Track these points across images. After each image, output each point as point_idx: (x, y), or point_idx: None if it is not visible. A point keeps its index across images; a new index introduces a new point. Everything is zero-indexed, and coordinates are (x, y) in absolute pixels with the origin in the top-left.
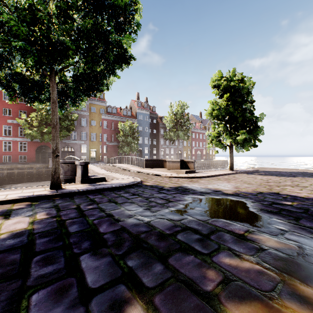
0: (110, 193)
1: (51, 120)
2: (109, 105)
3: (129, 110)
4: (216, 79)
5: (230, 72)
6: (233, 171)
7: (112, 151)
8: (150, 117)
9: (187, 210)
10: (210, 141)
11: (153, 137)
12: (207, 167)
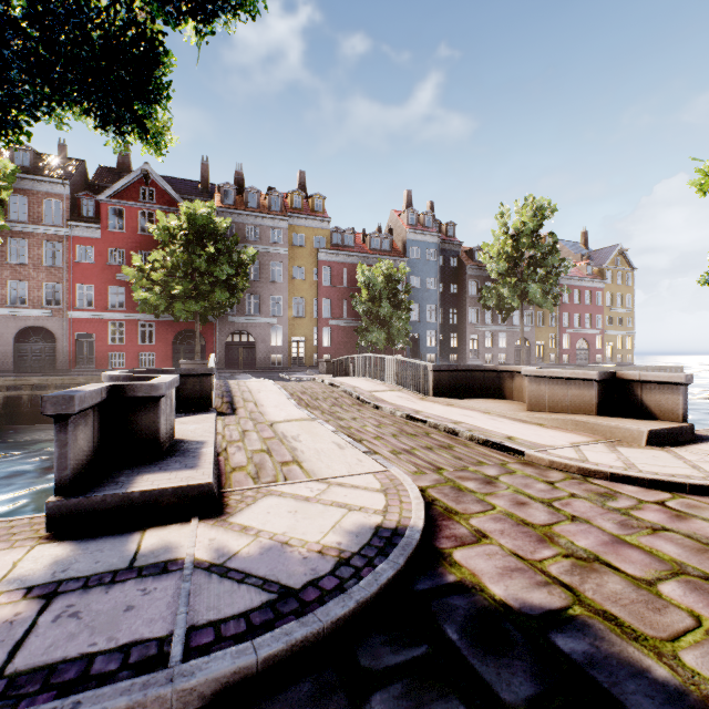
0: None
1: (192, 266)
2: (336, 228)
3: (385, 236)
4: None
5: None
6: None
7: (343, 342)
8: (442, 251)
9: None
10: None
11: (450, 305)
12: None
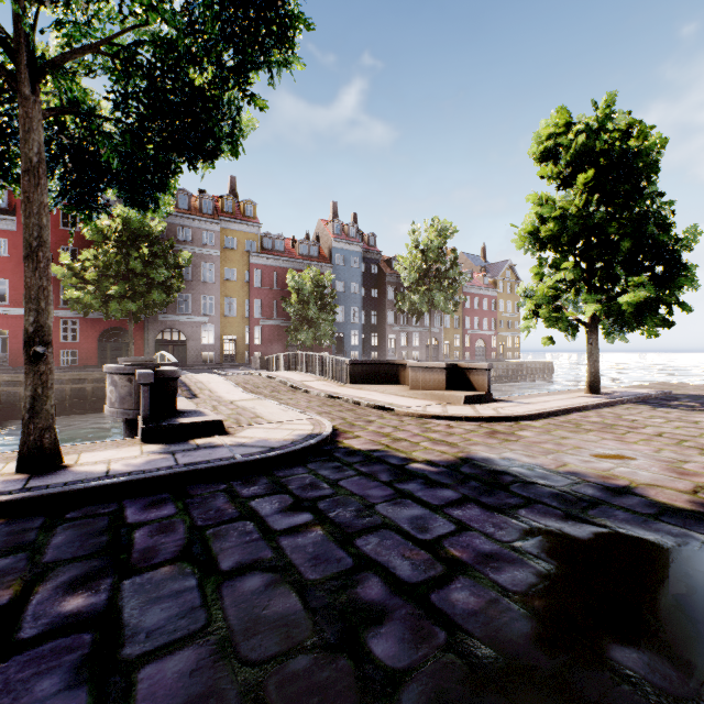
0: (212, 496)
1: (127, 267)
2: (266, 233)
3: (313, 243)
4: (552, 134)
5: (596, 107)
6: (599, 396)
7: (273, 340)
8: (364, 259)
9: (574, 678)
10: (529, 310)
11: (371, 307)
12: (501, 377)
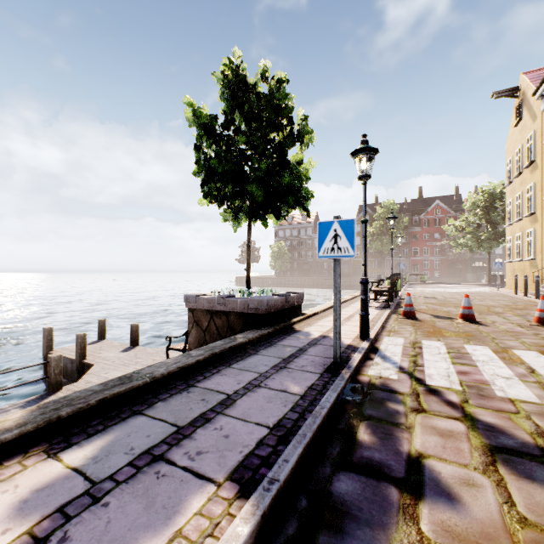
0: None
1: None
2: None
3: None
4: None
5: None
6: None
7: None
8: None
9: None
10: None
11: None
12: None
